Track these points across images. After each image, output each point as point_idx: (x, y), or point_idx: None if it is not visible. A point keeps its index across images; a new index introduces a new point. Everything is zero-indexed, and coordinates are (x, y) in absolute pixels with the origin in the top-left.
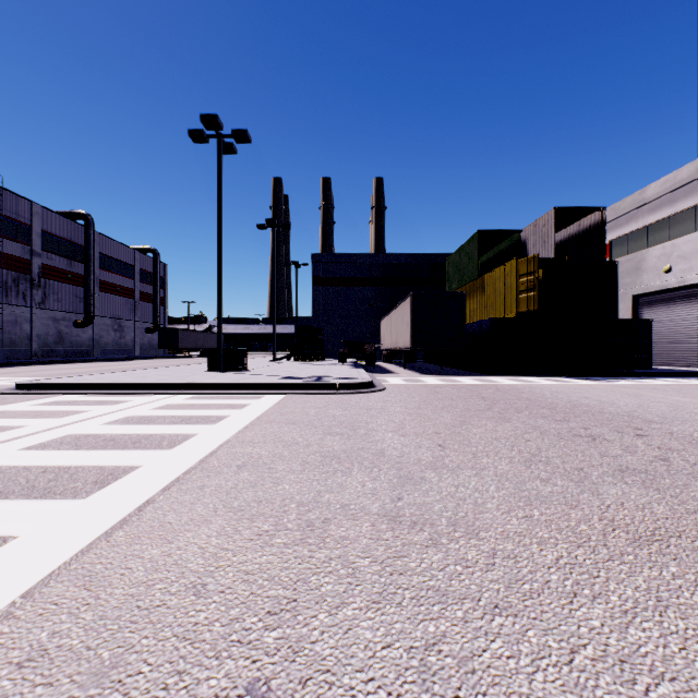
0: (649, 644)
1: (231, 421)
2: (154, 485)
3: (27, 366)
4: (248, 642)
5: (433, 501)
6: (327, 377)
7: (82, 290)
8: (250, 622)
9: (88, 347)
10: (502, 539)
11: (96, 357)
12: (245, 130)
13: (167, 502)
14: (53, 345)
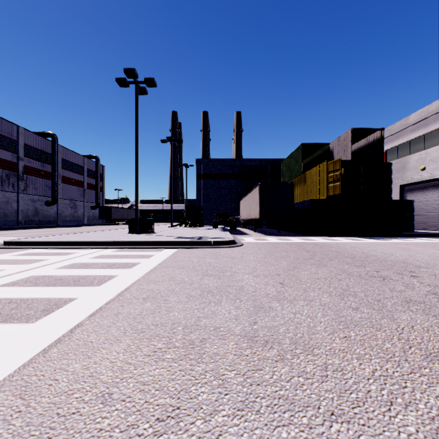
0: None
1: (141, 266)
2: (84, 313)
3: (14, 230)
4: None
5: (279, 324)
6: (205, 237)
7: (50, 182)
8: (142, 428)
9: (54, 218)
10: (330, 355)
11: (59, 224)
12: (153, 78)
13: (91, 325)
14: (32, 216)
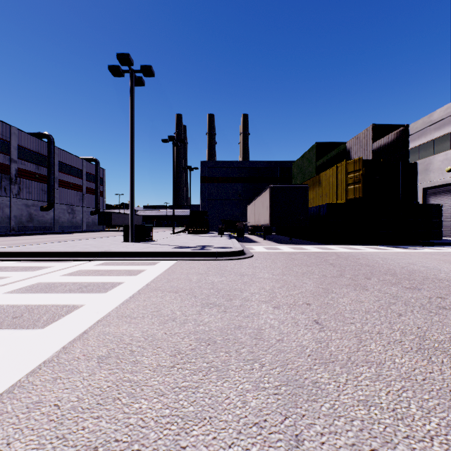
0: None
1: (122, 289)
2: None
3: (3, 237)
4: None
5: (348, 447)
6: (209, 247)
7: (46, 186)
8: None
9: (50, 224)
10: None
11: (56, 230)
12: (150, 66)
13: None
14: (26, 222)
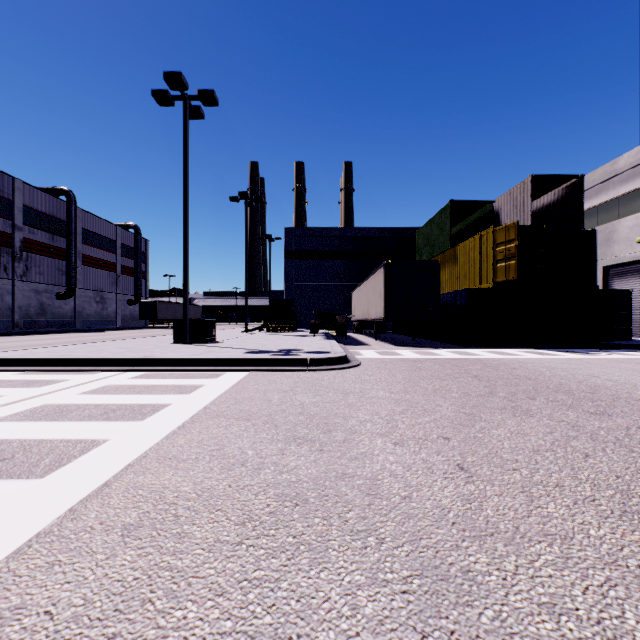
0: None
1: (167, 414)
2: None
3: (2, 337)
4: None
5: None
6: (297, 351)
7: (64, 264)
8: None
9: (71, 318)
10: None
11: (78, 327)
12: (212, 90)
13: None
14: (35, 316)
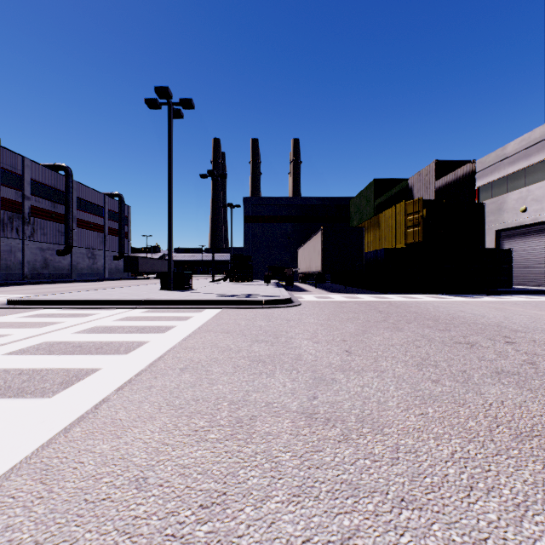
0: (543, 538)
1: (177, 330)
2: (110, 386)
3: (19, 286)
4: (181, 537)
5: (343, 399)
6: (255, 295)
7: (63, 226)
8: (184, 515)
9: (68, 271)
10: (403, 434)
11: (74, 278)
12: (190, 99)
13: (119, 400)
14: (40, 269)
